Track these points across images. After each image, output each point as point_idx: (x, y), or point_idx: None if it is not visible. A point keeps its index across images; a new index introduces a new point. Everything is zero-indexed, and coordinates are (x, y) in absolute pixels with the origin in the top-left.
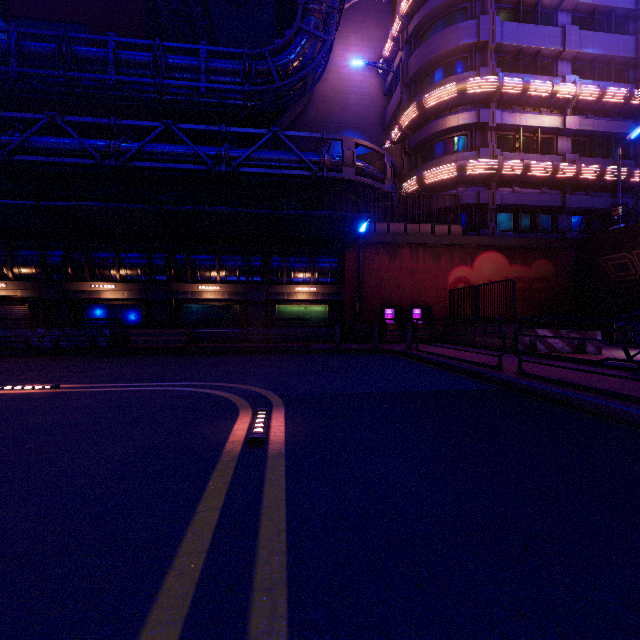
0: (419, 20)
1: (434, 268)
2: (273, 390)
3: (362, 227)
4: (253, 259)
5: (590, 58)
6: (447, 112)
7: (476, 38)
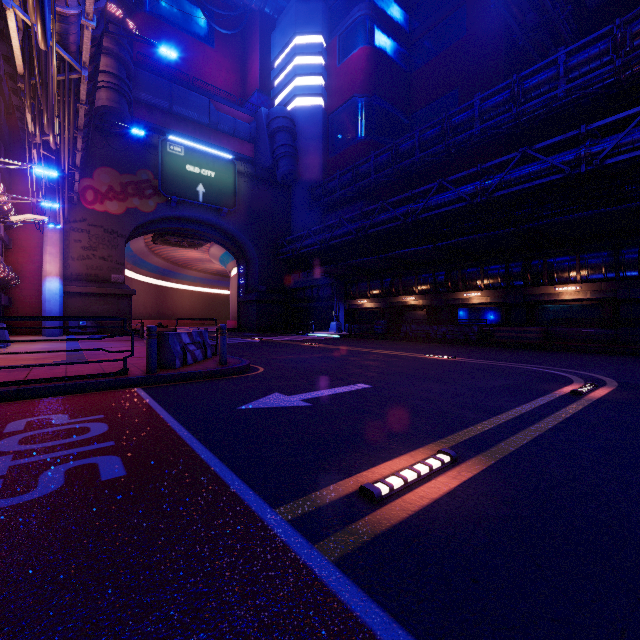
0: None
1: None
2: (615, 378)
3: None
4: (625, 252)
5: None
6: None
7: None
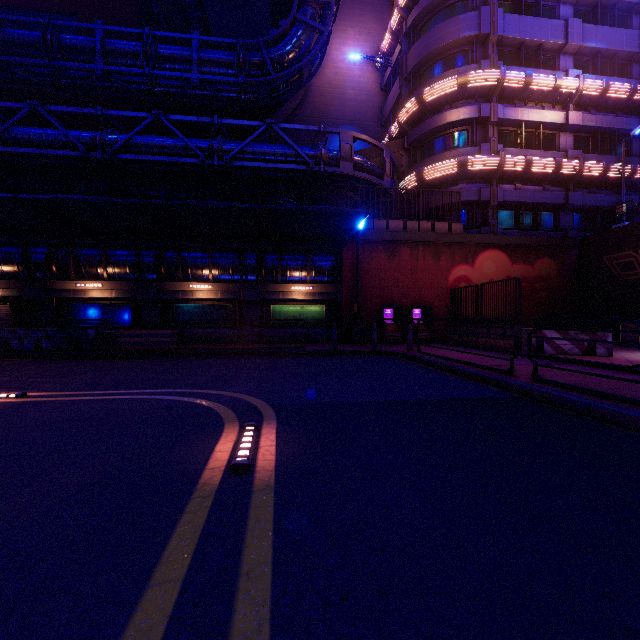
0: (418, 12)
1: (434, 267)
2: (265, 399)
3: (360, 224)
4: (247, 257)
5: (593, 52)
6: (447, 106)
7: (477, 30)
